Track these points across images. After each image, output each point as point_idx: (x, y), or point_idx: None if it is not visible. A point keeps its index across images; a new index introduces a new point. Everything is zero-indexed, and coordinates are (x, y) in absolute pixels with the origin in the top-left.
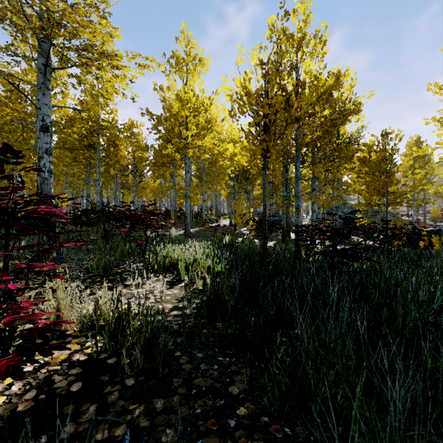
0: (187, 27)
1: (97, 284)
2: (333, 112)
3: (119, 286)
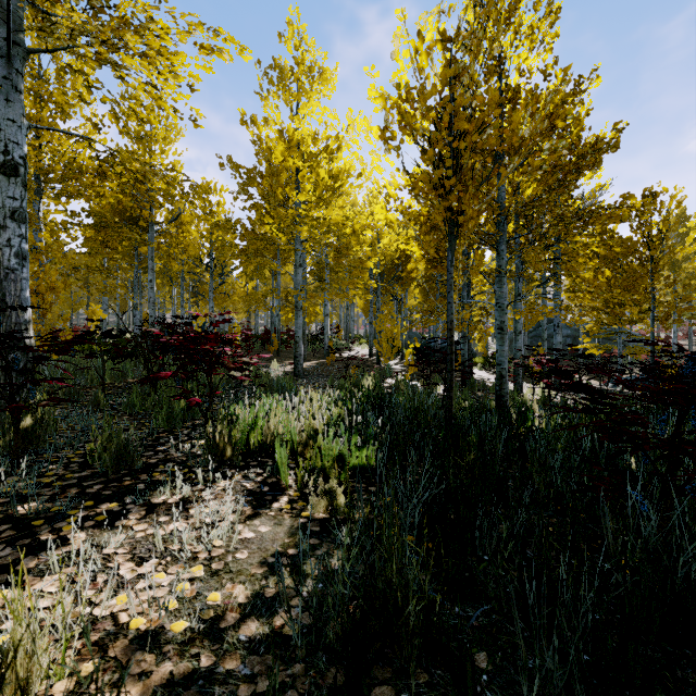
0: (298, 14)
1: (85, 506)
2: (575, 144)
3: (133, 513)
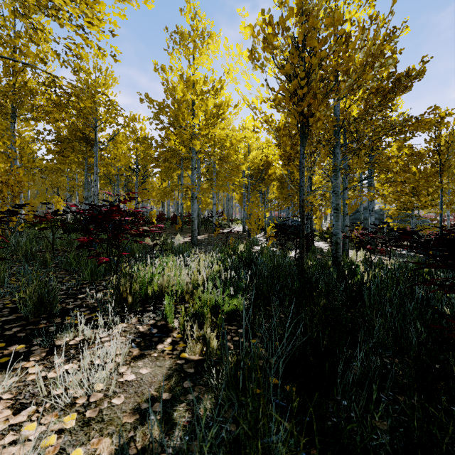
0: None
1: None
2: (392, 72)
3: (34, 354)
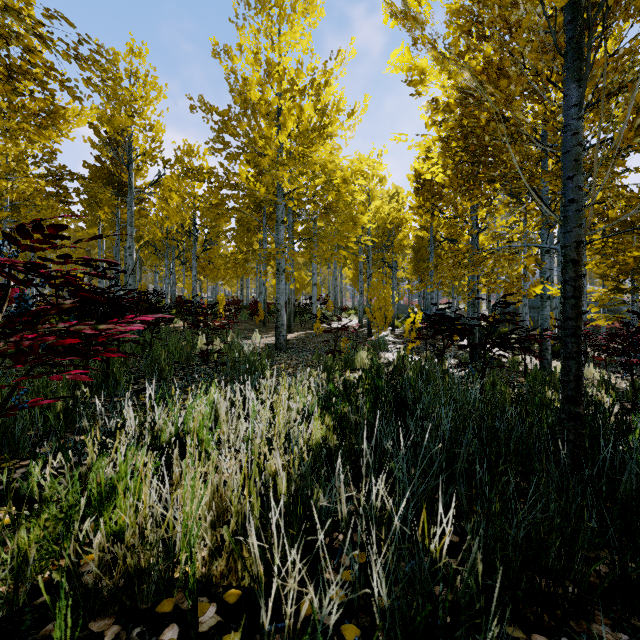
0: None
1: None
2: None
3: None
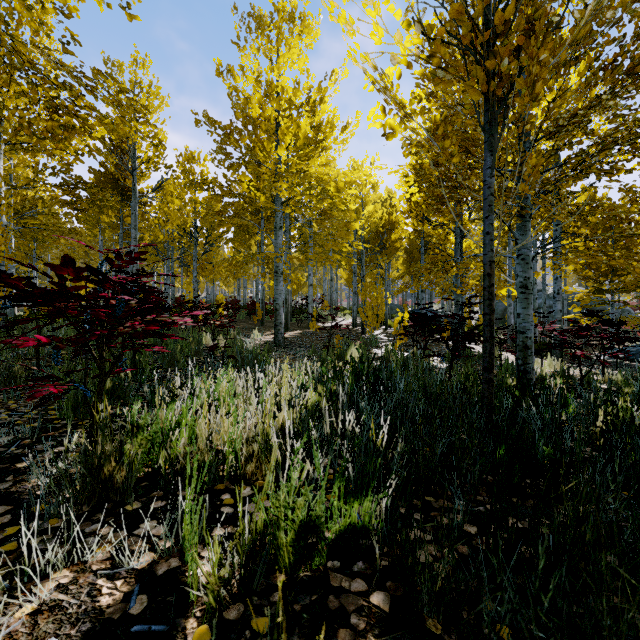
0: None
1: None
2: None
3: None
